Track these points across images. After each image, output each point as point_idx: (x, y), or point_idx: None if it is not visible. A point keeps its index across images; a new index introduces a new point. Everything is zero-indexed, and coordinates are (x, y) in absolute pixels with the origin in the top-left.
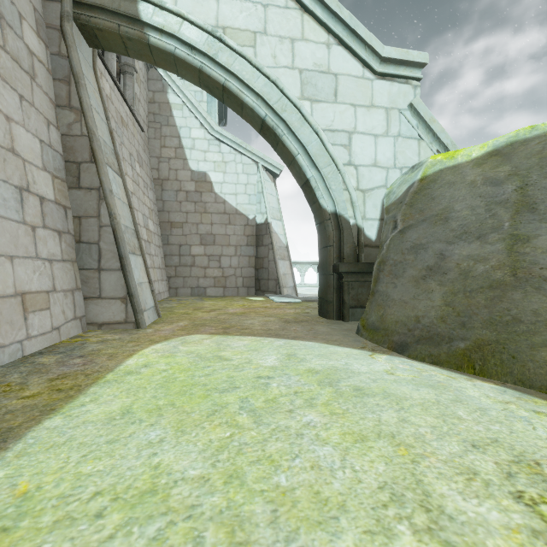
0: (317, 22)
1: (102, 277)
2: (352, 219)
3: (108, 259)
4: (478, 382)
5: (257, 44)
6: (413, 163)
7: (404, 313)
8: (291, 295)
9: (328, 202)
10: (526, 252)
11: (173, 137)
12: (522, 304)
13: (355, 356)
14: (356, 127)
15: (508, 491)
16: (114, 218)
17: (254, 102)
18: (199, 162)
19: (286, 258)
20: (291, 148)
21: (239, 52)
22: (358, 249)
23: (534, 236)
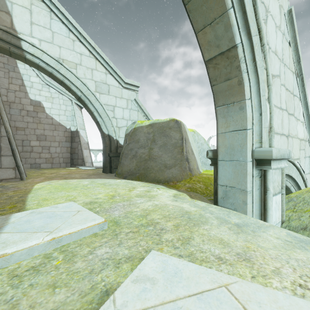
0: (102, 64)
1: (2, 159)
2: (115, 137)
3: (5, 151)
4: (138, 182)
5: (77, 68)
6: (136, 119)
7: (127, 168)
8: (90, 166)
9: (106, 130)
10: (152, 152)
11: (17, 79)
12: (149, 164)
13: (112, 180)
14: (116, 105)
15: (128, 189)
16: (9, 133)
17: (76, 90)
18: (36, 95)
19: (87, 148)
20: (91, 109)
21: (70, 70)
22: (117, 148)
23: (154, 148)
